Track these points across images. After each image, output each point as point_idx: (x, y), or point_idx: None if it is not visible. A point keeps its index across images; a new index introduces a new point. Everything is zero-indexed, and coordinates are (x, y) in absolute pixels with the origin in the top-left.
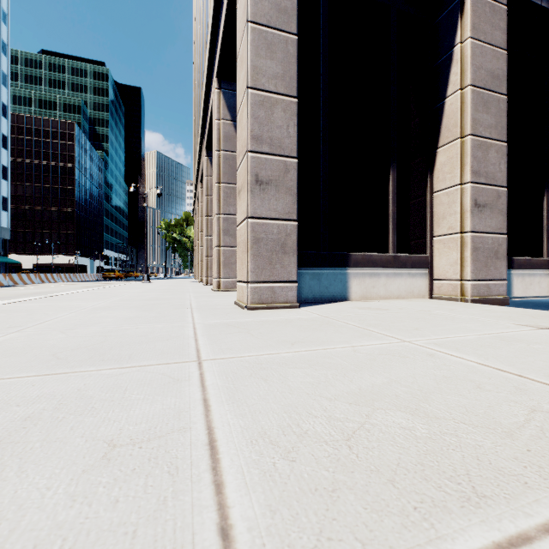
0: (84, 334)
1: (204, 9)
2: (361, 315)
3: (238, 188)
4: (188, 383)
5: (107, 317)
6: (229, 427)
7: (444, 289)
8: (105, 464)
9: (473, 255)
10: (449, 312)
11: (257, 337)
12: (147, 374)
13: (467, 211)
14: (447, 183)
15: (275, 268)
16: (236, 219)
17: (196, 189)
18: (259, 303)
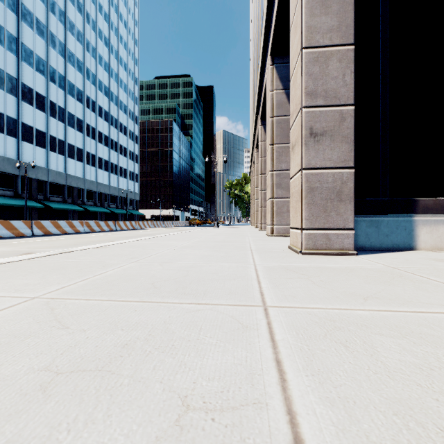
0: (173, 267)
1: (259, 5)
2: (443, 269)
3: (291, 144)
4: (256, 333)
5: (190, 255)
6: (316, 419)
7: None
8: (177, 434)
9: None
10: None
11: (320, 285)
12: (218, 314)
13: None
14: None
15: (330, 215)
16: (287, 173)
17: (252, 153)
18: (313, 248)
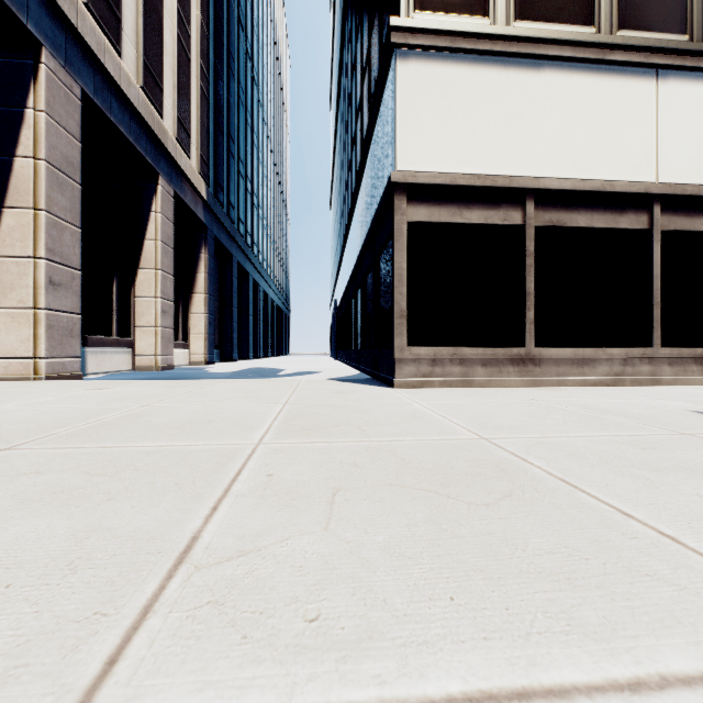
0: None
1: None
2: None
3: None
4: None
5: None
6: None
7: (14, 368)
8: None
9: (49, 332)
10: (26, 388)
11: None
12: None
13: (43, 287)
14: (18, 251)
15: None
16: None
17: None
18: None
